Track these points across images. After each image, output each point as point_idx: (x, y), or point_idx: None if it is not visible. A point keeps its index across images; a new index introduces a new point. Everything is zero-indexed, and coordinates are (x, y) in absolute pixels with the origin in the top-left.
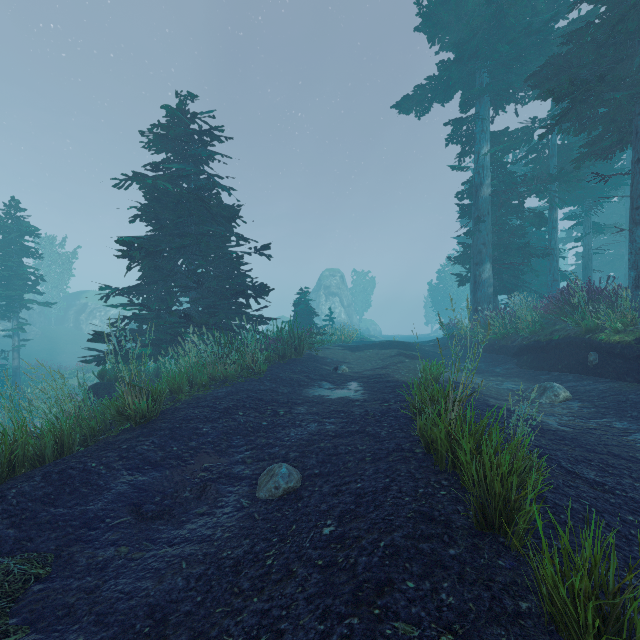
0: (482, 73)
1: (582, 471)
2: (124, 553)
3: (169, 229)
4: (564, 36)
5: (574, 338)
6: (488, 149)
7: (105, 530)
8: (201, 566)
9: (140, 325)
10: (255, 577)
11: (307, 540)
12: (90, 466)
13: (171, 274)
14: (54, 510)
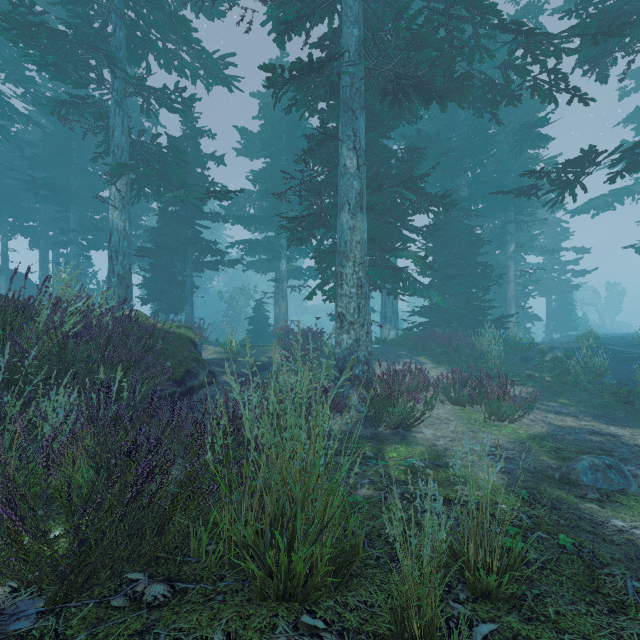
0: None
1: None
2: None
3: None
4: None
5: None
6: None
7: None
8: None
9: None
10: None
11: None
12: None
13: None
14: None
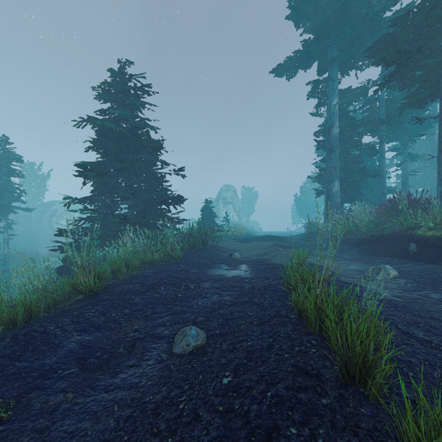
0: (333, 48)
1: (414, 332)
2: (70, 398)
3: (113, 156)
4: (391, 21)
5: (399, 233)
6: (337, 101)
7: (57, 379)
8: (129, 409)
9: (92, 224)
10: (170, 419)
11: (210, 388)
12: (49, 329)
13: (114, 188)
14: (19, 364)
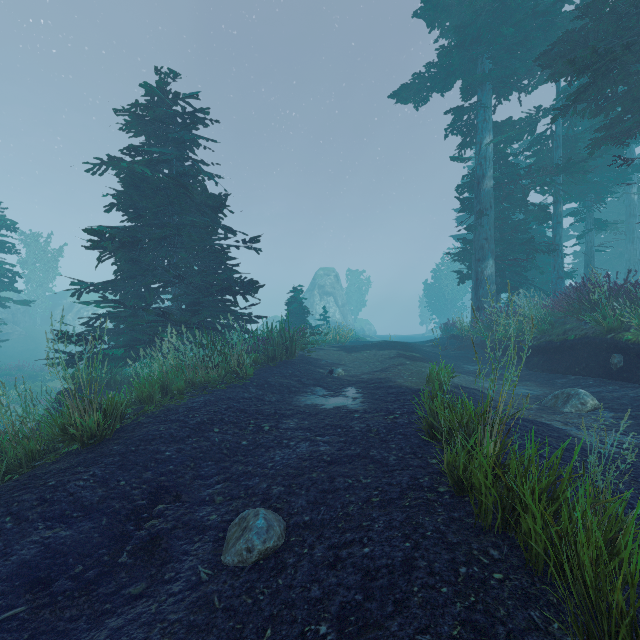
0: (484, 59)
1: None
2: None
3: (148, 219)
4: (579, 9)
5: (593, 338)
6: (491, 139)
7: None
8: None
9: (117, 324)
10: None
11: None
12: None
13: (151, 268)
14: None
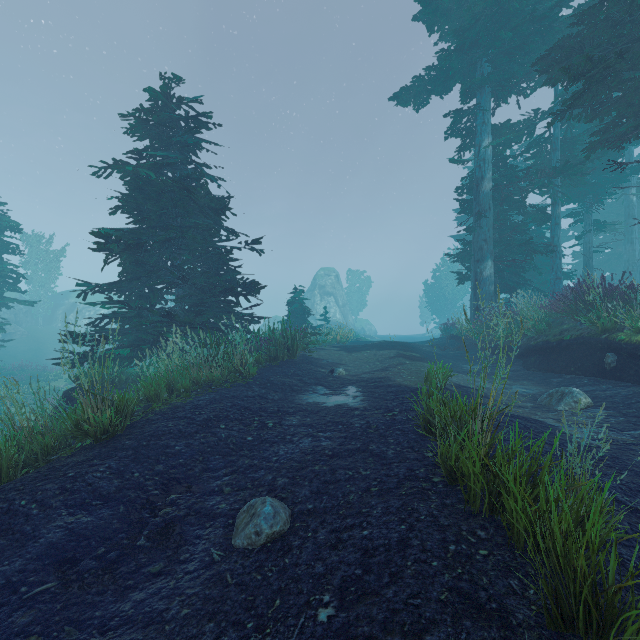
0: (483, 63)
1: None
2: None
3: (152, 221)
4: (575, 16)
5: (588, 338)
6: (489, 142)
7: (15, 607)
8: None
9: (122, 324)
10: None
11: (295, 632)
12: (18, 504)
13: (155, 270)
14: None
